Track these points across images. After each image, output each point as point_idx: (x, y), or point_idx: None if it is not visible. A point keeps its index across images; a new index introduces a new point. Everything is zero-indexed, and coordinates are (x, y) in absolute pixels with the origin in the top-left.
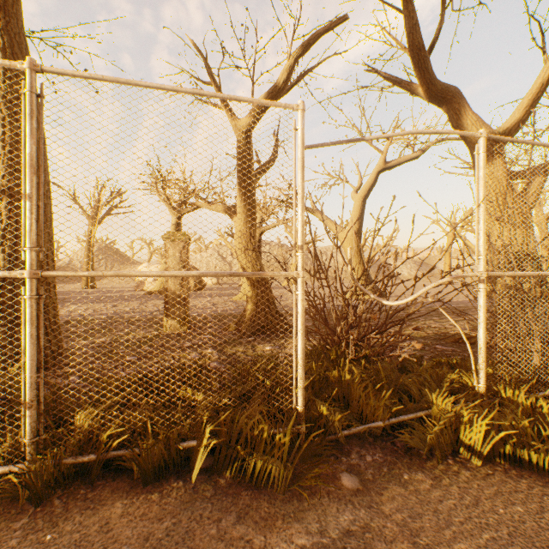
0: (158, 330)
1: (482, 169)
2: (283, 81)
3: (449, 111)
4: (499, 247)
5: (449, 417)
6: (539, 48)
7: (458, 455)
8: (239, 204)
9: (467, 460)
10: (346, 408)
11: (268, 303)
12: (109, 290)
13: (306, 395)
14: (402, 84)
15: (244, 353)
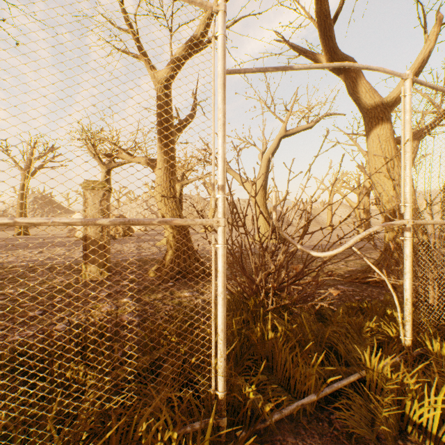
0: (77, 278)
1: (409, 112)
2: (201, 33)
3: (346, 80)
4: (393, 198)
5: (395, 391)
6: (422, 27)
7: (408, 438)
8: (159, 155)
9: (420, 444)
10: (271, 374)
11: (187, 249)
12: (41, 237)
13: (227, 369)
14: (307, 54)
15: (161, 302)
